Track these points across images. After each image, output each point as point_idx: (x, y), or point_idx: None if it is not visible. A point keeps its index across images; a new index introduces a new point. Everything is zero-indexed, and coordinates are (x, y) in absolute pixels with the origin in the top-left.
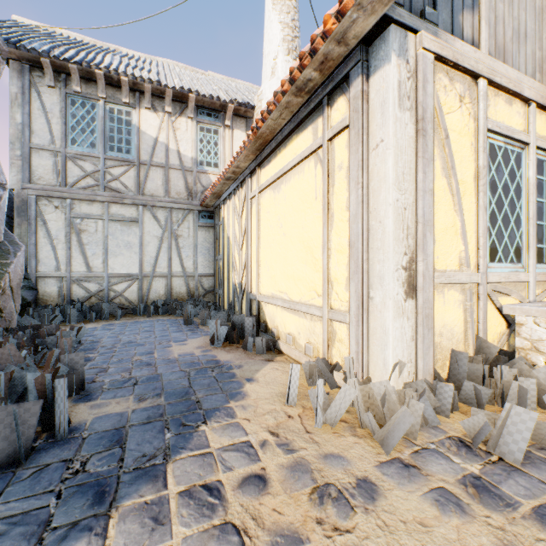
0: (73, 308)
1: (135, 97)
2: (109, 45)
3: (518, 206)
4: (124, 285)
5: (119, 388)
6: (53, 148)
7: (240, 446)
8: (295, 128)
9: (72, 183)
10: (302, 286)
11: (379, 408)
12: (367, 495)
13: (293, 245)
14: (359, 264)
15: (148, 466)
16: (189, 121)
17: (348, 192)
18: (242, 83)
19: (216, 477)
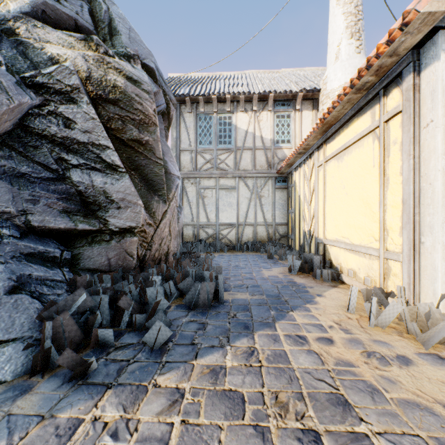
0: (201, 244)
1: (233, 106)
2: (216, 73)
3: None
4: (227, 230)
5: (239, 288)
6: (190, 149)
7: (315, 324)
8: (355, 113)
9: (199, 168)
10: (361, 233)
11: (424, 323)
12: (402, 362)
13: (353, 202)
14: (410, 216)
15: (265, 322)
16: (269, 113)
17: (401, 161)
18: (309, 69)
19: (302, 333)
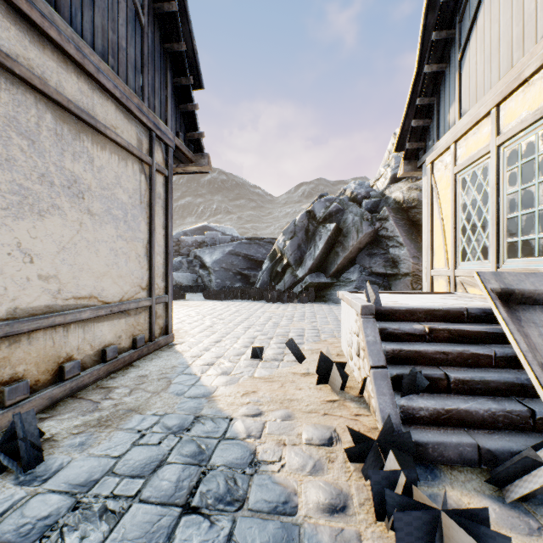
0: None
1: None
2: None
3: (484, 212)
4: None
5: None
6: None
7: None
8: None
9: None
10: None
11: None
12: None
13: None
14: None
15: None
16: None
17: None
18: None
19: None
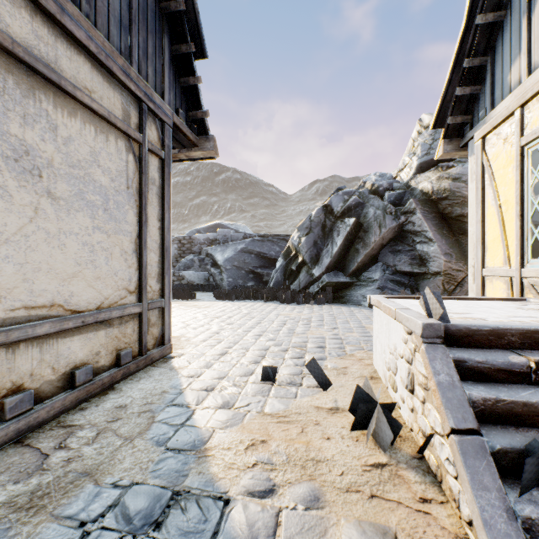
0: None
1: None
2: None
3: None
4: None
5: None
6: None
7: None
8: None
9: None
10: None
11: None
12: None
13: None
14: None
15: None
16: None
17: None
18: None
19: None
